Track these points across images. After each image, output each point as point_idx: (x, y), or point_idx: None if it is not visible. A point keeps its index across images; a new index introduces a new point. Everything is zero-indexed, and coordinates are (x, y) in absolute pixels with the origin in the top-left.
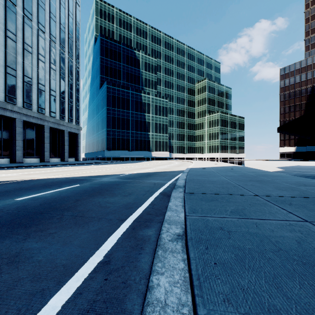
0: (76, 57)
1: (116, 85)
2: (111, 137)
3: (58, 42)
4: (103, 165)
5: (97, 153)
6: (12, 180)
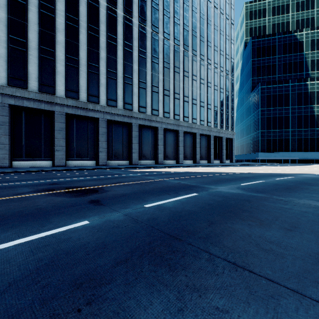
0: (231, 72)
1: (271, 83)
2: (266, 138)
3: (219, 66)
4: (269, 166)
5: (247, 155)
6: (239, 172)
